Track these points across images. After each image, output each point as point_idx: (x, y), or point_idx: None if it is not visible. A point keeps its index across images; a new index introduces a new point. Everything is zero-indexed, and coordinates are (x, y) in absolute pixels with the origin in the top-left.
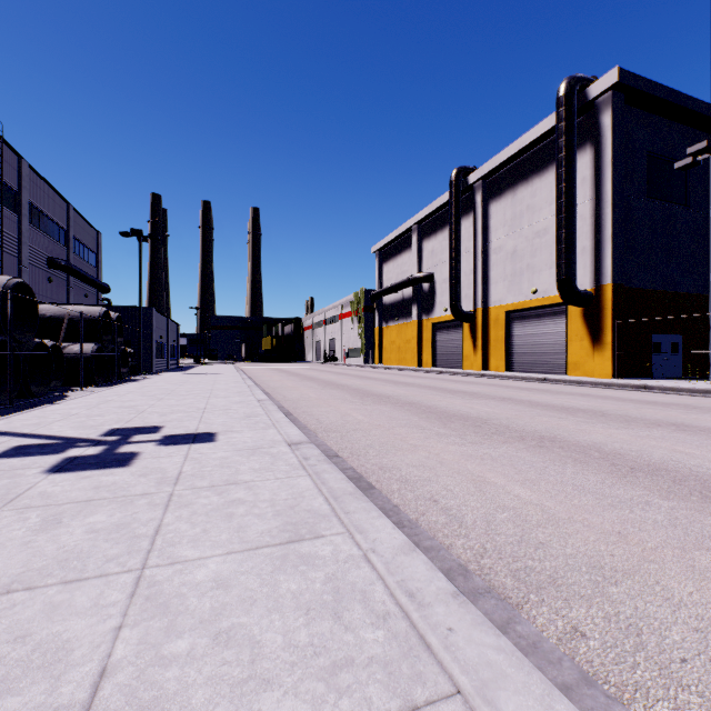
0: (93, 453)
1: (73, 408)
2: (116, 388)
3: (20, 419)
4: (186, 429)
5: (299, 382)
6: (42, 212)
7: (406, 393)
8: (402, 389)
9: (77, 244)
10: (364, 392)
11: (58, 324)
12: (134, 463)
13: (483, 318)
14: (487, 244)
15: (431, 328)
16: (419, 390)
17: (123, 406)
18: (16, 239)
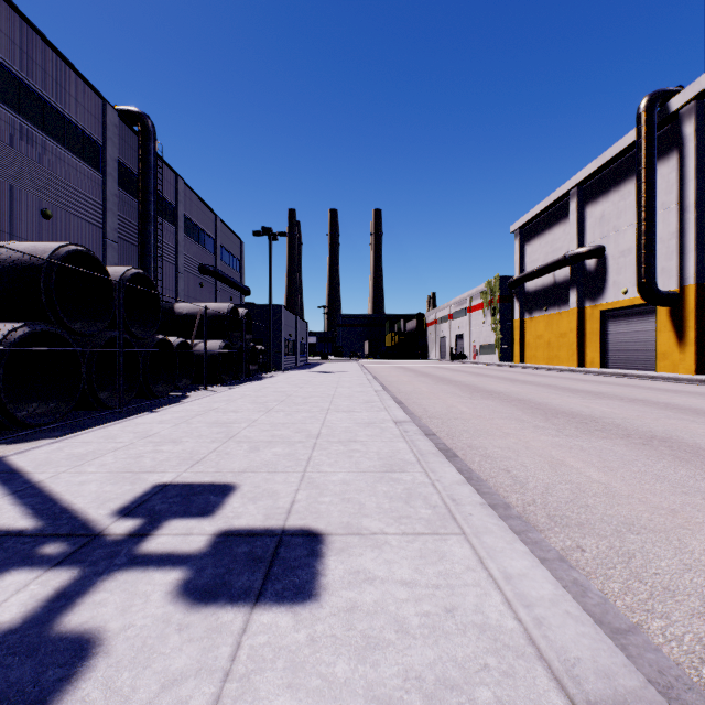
0: (2, 624)
1: (163, 421)
2: (234, 389)
3: (82, 440)
4: (269, 506)
5: (434, 386)
6: (195, 224)
7: (615, 413)
8: (597, 403)
9: (223, 252)
10: (540, 407)
11: (192, 322)
12: None
13: (698, 298)
14: (704, 192)
15: (599, 317)
16: (630, 406)
17: (219, 421)
18: (174, 249)
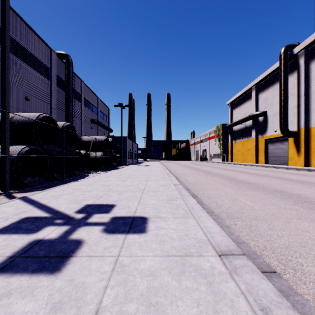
0: (53, 237)
1: (82, 184)
2: (108, 172)
3: (53, 191)
4: (128, 210)
5: (192, 171)
6: (89, 101)
7: (265, 182)
8: (259, 178)
9: (101, 113)
10: (235, 179)
11: (89, 144)
12: (67, 266)
13: (305, 134)
14: (308, 88)
15: (264, 142)
16: (272, 179)
17: (104, 184)
18: (80, 112)
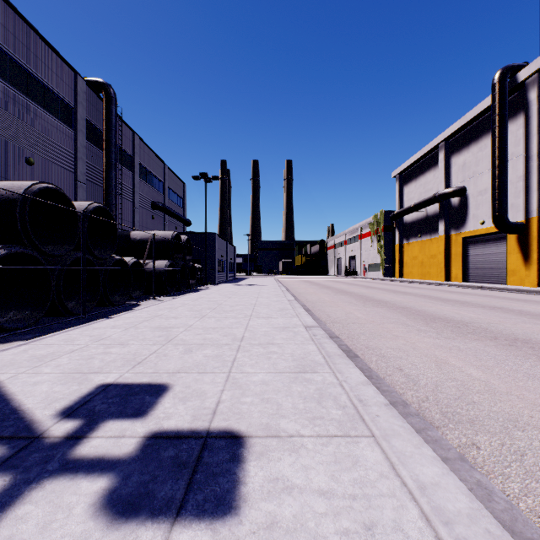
0: None
1: (115, 326)
2: (176, 299)
3: (45, 343)
4: (196, 406)
5: (334, 296)
6: (148, 170)
7: (481, 318)
8: (465, 310)
9: (170, 192)
10: (420, 313)
11: (144, 246)
12: None
13: None
14: None
15: (462, 242)
16: (492, 313)
17: (161, 326)
18: (131, 189)
